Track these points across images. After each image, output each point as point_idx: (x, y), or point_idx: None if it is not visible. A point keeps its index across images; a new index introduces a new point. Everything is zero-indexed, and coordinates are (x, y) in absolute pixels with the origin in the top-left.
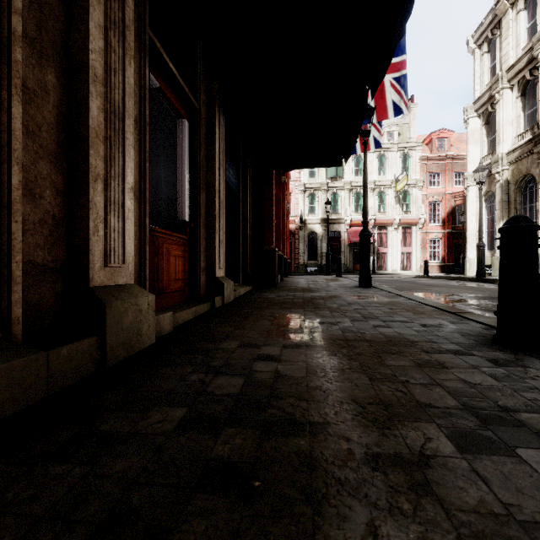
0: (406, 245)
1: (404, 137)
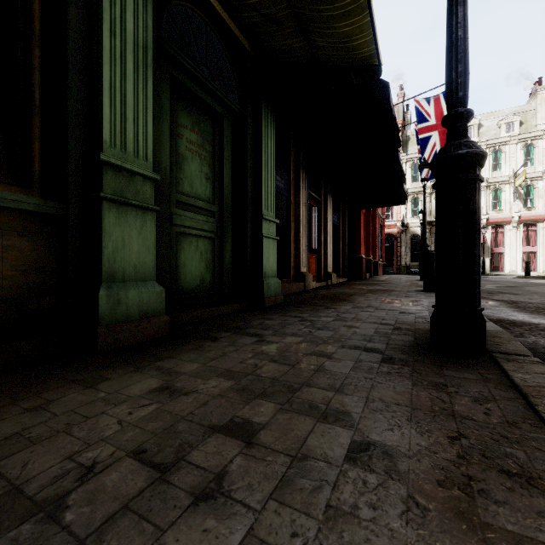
0: (529, 244)
1: (528, 126)
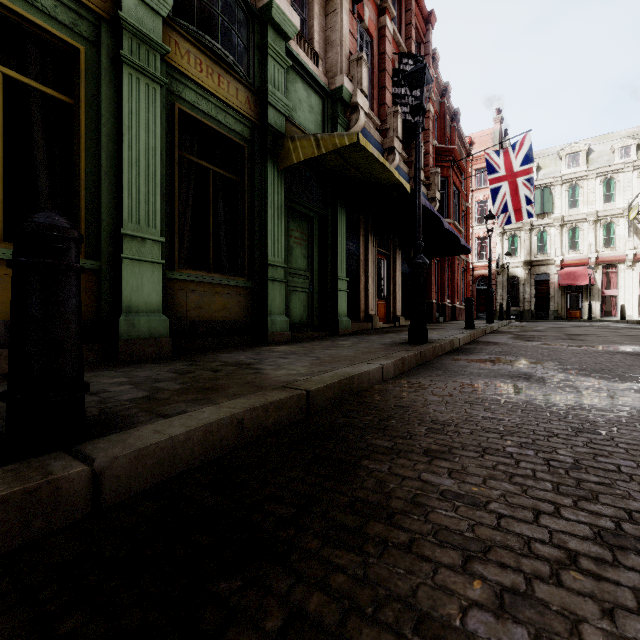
0: None
1: None
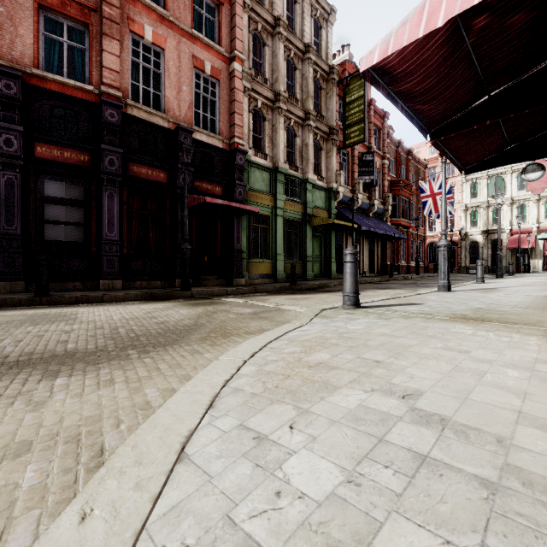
0: None
1: None
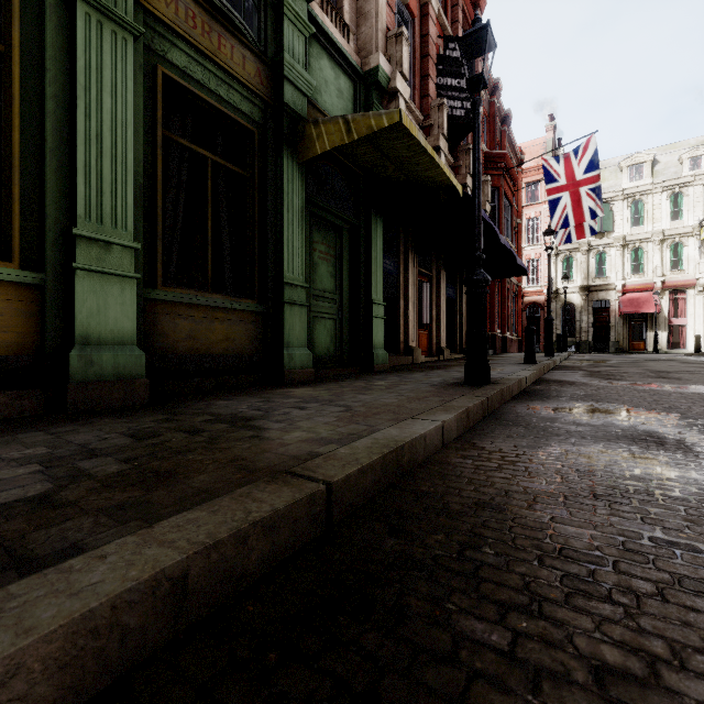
0: None
1: None
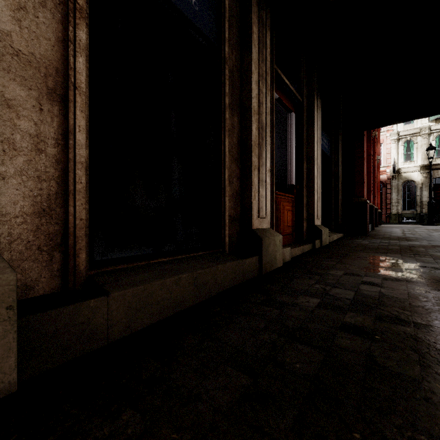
0: None
1: None
